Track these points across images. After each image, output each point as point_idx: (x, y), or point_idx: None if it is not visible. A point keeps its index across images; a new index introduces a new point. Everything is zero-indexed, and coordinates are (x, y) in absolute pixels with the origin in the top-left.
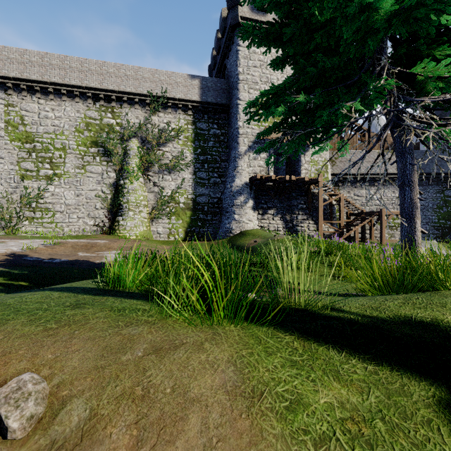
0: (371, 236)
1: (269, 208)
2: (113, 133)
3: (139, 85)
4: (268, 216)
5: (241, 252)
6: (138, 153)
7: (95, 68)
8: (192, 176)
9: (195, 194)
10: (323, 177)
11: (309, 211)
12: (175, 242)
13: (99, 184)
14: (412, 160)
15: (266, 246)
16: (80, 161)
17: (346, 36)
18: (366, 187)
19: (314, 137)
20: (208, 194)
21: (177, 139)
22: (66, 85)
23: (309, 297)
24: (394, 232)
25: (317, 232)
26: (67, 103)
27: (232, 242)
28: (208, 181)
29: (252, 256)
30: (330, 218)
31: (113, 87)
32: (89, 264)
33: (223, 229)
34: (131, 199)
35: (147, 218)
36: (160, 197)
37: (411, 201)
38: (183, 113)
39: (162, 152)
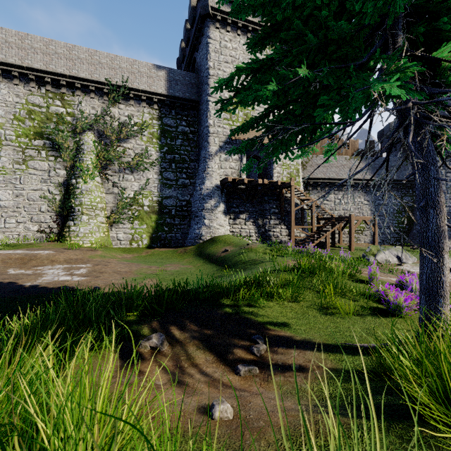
0: (340, 240)
1: (241, 213)
2: (62, 124)
3: (95, 71)
4: (240, 221)
5: (211, 263)
6: (94, 149)
7: (39, 46)
8: (158, 176)
9: (161, 196)
10: (295, 181)
11: (281, 215)
12: (138, 249)
13: (44, 183)
14: (437, 173)
15: (238, 257)
16: (20, 155)
17: (347, 6)
18: (335, 192)
19: (302, 137)
20: (175, 197)
21: (141, 135)
22: (1, 63)
23: (304, 359)
24: (360, 236)
25: (291, 240)
26: (2, 85)
27: (202, 249)
28: (175, 182)
29: (224, 270)
30: (302, 222)
31: (62, 70)
32: (15, 289)
33: (192, 235)
34: (85, 201)
35: (105, 223)
36: (120, 199)
37: (437, 229)
38: (148, 107)
39: (123, 149)
